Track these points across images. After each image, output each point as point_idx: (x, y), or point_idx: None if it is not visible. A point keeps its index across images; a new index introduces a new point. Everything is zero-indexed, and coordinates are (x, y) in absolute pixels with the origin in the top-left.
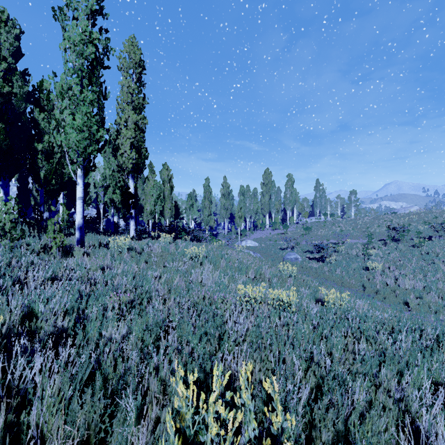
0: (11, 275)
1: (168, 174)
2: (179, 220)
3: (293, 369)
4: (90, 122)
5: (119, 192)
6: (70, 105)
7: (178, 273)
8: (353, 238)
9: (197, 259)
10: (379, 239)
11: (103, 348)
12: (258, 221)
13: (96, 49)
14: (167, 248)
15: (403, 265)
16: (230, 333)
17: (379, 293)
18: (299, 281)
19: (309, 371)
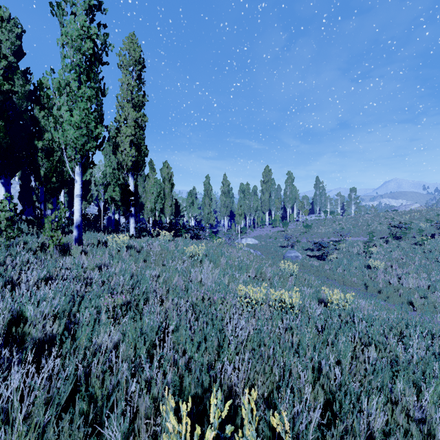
0: (3, 275)
1: (168, 172)
2: (180, 218)
3: (299, 382)
4: (88, 118)
5: (118, 190)
6: (68, 101)
7: (177, 272)
8: (354, 236)
9: (196, 257)
10: (381, 237)
11: (92, 358)
12: (258, 219)
13: (94, 44)
14: (166, 246)
15: (406, 264)
16: (230, 339)
17: (383, 292)
18: (300, 280)
19: (317, 385)
